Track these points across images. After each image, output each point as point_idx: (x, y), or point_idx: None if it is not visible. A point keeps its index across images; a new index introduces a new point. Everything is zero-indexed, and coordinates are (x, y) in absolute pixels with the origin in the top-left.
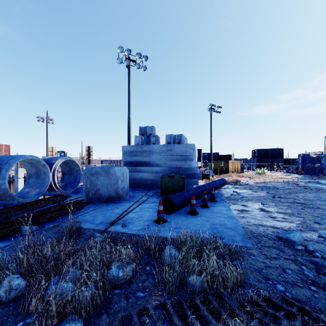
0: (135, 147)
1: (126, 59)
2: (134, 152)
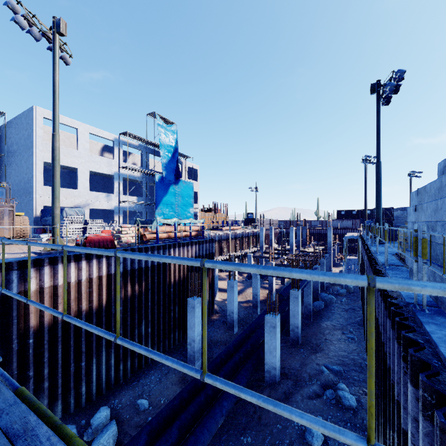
0: (399, 216)
1: (365, 160)
2: (398, 218)
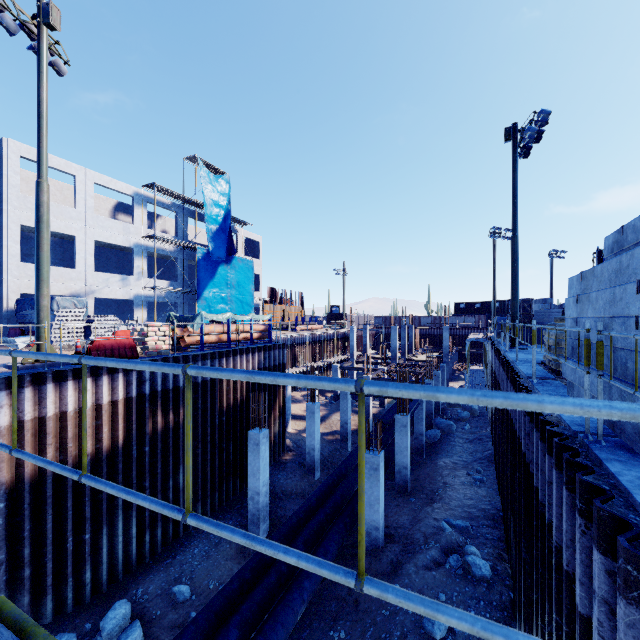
0: (539, 311)
1: (494, 233)
2: (537, 314)
